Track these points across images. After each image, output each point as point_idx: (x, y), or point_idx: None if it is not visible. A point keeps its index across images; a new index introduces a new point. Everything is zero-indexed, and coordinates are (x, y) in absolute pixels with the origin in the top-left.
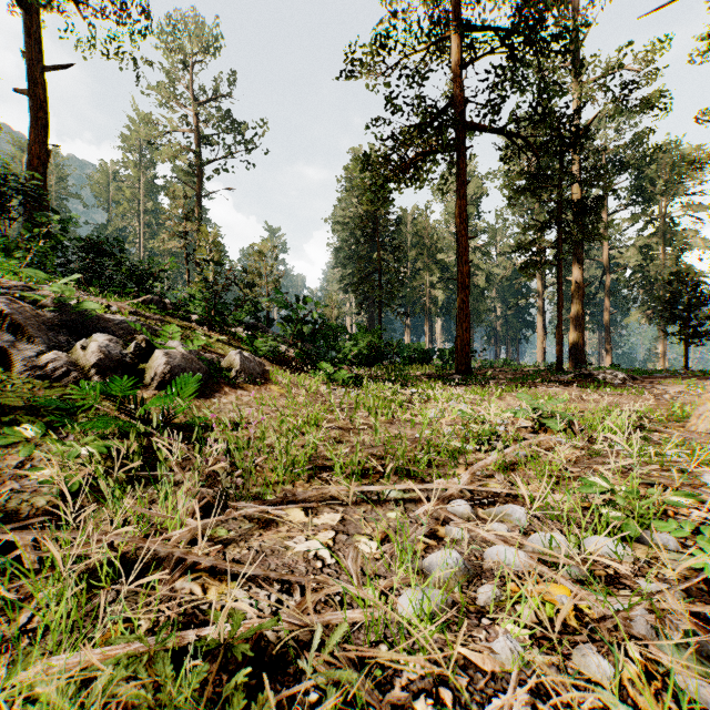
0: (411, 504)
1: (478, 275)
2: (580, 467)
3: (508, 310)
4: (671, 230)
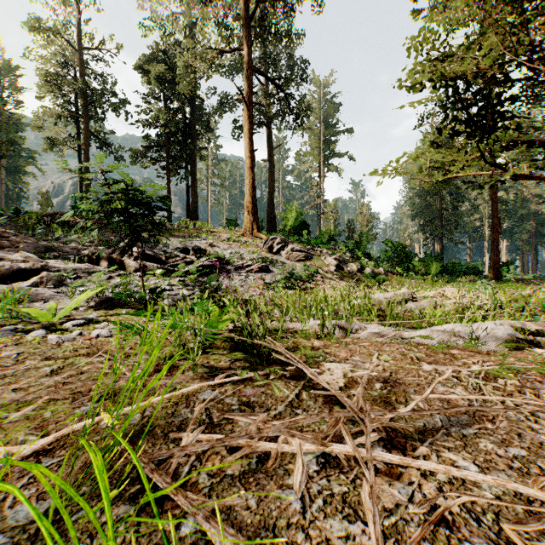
0: None
1: (541, 204)
2: None
3: None
4: None
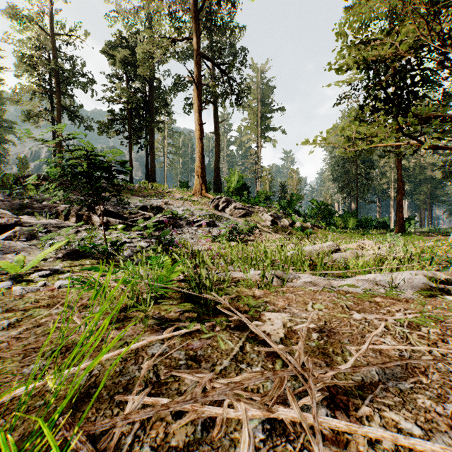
0: None
1: (435, 171)
2: None
3: None
4: None
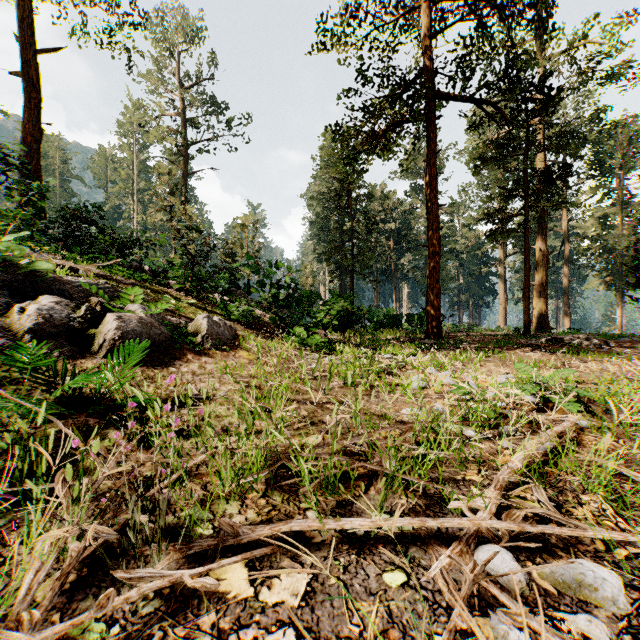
0: (416, 548)
1: (443, 246)
2: (635, 470)
3: (471, 278)
4: (628, 201)
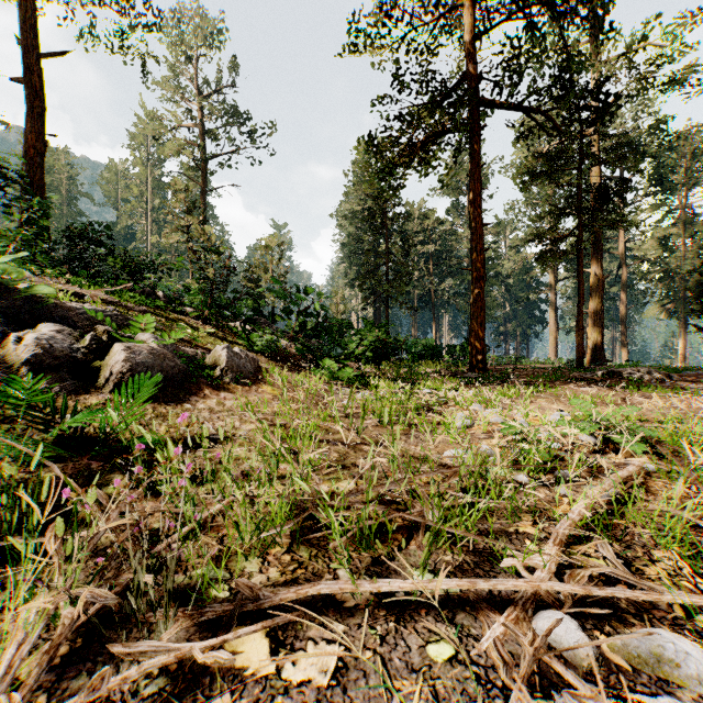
0: (465, 614)
1: (487, 270)
2: None
3: (518, 305)
4: (692, 220)
